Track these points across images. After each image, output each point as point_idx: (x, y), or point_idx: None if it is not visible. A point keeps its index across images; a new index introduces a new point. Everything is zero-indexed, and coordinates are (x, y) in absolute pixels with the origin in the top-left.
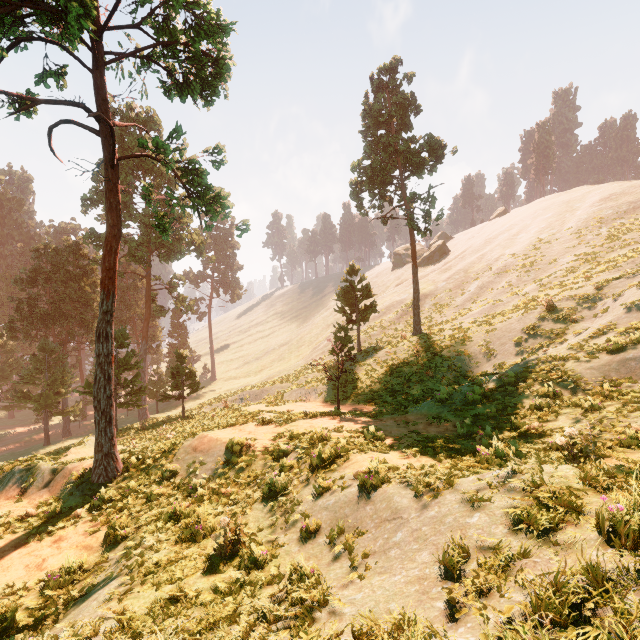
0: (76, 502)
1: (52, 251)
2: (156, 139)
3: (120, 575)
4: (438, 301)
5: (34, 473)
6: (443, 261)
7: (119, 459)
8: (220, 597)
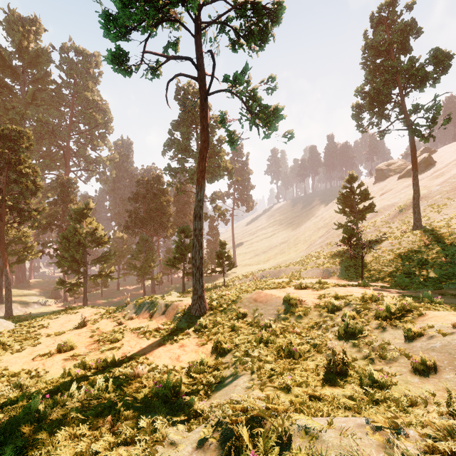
0: (184, 325)
1: (146, 181)
2: (236, 73)
3: (245, 373)
4: (434, 202)
5: (156, 305)
6: (431, 170)
7: (206, 301)
8: (364, 405)
